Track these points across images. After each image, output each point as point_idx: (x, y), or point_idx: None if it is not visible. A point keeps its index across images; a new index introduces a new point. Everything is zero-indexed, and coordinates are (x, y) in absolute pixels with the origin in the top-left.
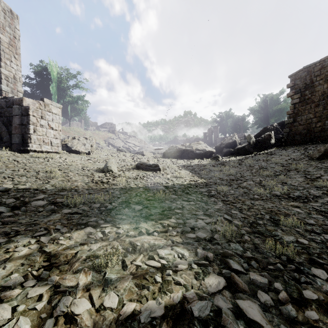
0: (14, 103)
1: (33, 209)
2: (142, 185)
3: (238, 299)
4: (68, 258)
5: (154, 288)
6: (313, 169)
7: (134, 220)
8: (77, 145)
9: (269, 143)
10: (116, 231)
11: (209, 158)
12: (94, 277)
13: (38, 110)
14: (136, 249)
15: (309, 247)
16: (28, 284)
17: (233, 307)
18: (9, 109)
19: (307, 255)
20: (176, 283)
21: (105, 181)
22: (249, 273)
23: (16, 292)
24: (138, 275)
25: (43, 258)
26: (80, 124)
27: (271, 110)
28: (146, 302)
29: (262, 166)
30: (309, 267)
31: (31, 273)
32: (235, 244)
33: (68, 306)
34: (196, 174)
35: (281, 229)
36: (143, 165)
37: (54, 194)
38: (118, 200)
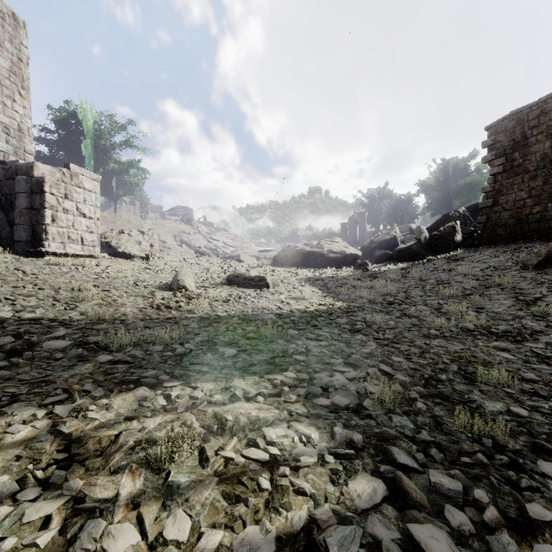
0: (19, 171)
1: (44, 355)
2: (238, 313)
3: (409, 522)
4: (102, 445)
5: (256, 501)
6: (529, 285)
7: (222, 374)
8: (126, 244)
9: (452, 240)
10: (190, 395)
11: (351, 265)
12: (148, 480)
13: (60, 184)
14: (225, 427)
15: (531, 423)
16: (27, 496)
17: (403, 538)
18: (10, 183)
19: (528, 437)
20: (297, 491)
21: (174, 305)
22: (427, 471)
23: (1, 512)
24: (228, 476)
25: (57, 444)
26: (133, 209)
27: (456, 186)
28: (242, 529)
29: (441, 279)
30: (533, 459)
31: (32, 474)
32: (400, 417)
33: (97, 539)
34: (330, 293)
35: (479, 389)
36: (240, 278)
37: (84, 328)
38: (196, 339)
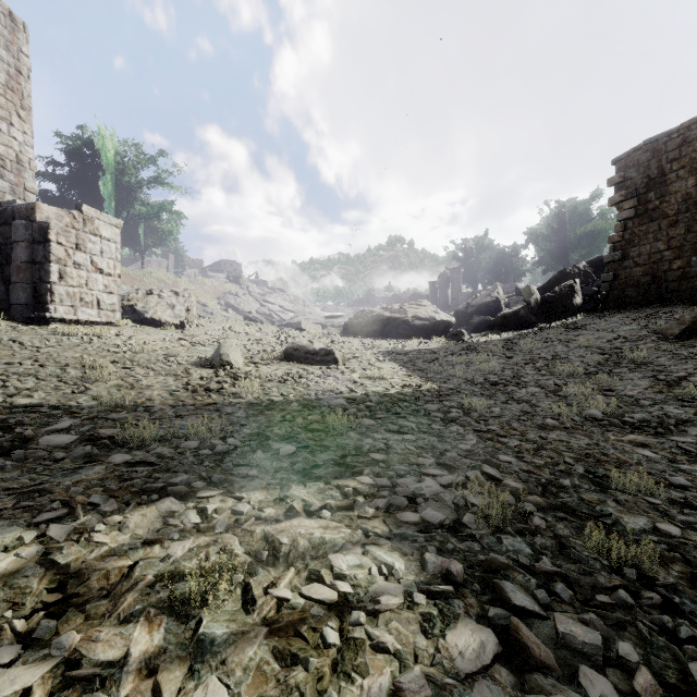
0: (16, 215)
1: (41, 454)
2: (297, 397)
3: (532, 691)
4: (110, 581)
5: (320, 662)
6: (670, 361)
7: (275, 480)
8: (156, 309)
9: (570, 304)
10: (233, 509)
11: (442, 335)
12: (171, 632)
13: (70, 231)
14: (278, 553)
15: (686, 545)
16: None
17: None
18: (5, 229)
19: (683, 565)
20: (376, 647)
21: (215, 387)
22: (553, 616)
23: None
24: (281, 626)
25: (48, 581)
26: (165, 264)
27: (574, 235)
28: None
29: (557, 353)
30: (693, 597)
31: (9, 626)
32: (513, 539)
33: None
34: (416, 371)
35: (614, 499)
36: (300, 352)
37: (96, 418)
38: (242, 432)
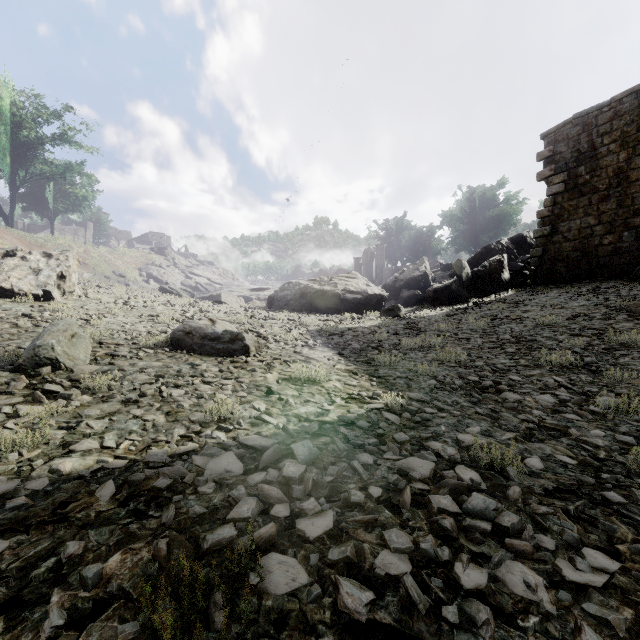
0: None
1: None
2: (137, 449)
3: None
4: None
5: None
6: None
7: None
8: (9, 274)
9: (499, 279)
10: None
11: (374, 310)
12: None
13: None
14: None
15: None
16: None
17: None
18: None
19: None
20: None
21: None
22: None
23: None
24: None
25: None
26: (82, 232)
27: (483, 218)
28: None
29: (519, 334)
30: None
31: None
32: None
33: None
34: (360, 364)
35: None
36: (194, 337)
37: None
38: None
